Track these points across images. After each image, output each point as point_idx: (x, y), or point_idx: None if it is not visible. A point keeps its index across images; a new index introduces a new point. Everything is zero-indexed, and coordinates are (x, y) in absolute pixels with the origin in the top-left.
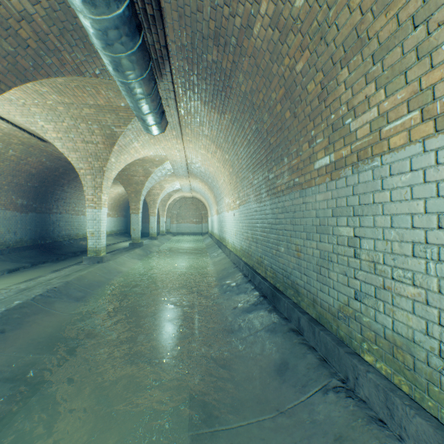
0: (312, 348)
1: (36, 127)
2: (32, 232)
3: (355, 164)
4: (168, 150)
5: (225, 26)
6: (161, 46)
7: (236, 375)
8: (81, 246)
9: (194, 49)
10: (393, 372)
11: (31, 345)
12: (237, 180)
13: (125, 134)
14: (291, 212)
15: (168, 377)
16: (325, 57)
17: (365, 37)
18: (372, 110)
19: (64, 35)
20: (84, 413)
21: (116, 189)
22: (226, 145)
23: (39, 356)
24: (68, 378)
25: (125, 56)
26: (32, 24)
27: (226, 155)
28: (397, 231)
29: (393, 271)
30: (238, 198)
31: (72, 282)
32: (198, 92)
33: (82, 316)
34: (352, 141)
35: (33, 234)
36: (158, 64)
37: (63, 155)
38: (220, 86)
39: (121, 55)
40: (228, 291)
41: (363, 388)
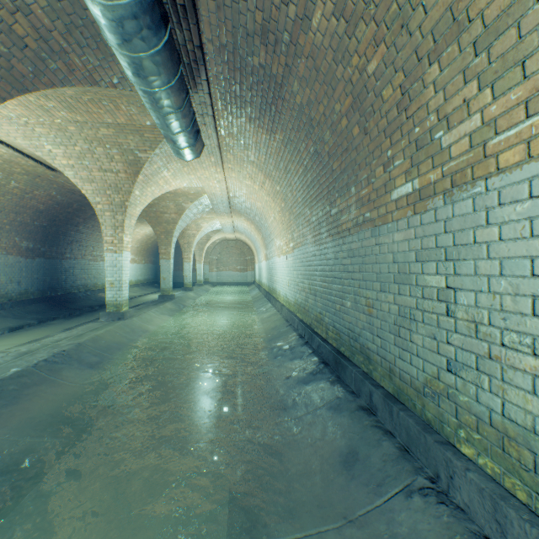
0: (389, 433)
1: (42, 153)
2: (40, 281)
3: (448, 192)
4: (206, 181)
5: (275, 18)
6: (195, 47)
7: (290, 468)
8: (100, 299)
9: (236, 50)
10: (503, 472)
11: (29, 425)
12: (291, 217)
13: (151, 161)
14: (360, 256)
15: (203, 469)
16: (407, 51)
17: (465, 19)
18: (474, 118)
19: (71, 32)
20: (92, 518)
21: (142, 229)
22: (277, 173)
23: (39, 440)
24: (74, 469)
25: (148, 56)
26: (30, 17)
27: (277, 186)
28: (509, 280)
29: (504, 335)
30: (292, 239)
31: (85, 343)
32: (242, 106)
33: (96, 387)
34: (444, 161)
35: (41, 284)
36: (191, 70)
37: (77, 188)
38: (270, 98)
39: (141, 54)
40: (279, 355)
41: (461, 491)
